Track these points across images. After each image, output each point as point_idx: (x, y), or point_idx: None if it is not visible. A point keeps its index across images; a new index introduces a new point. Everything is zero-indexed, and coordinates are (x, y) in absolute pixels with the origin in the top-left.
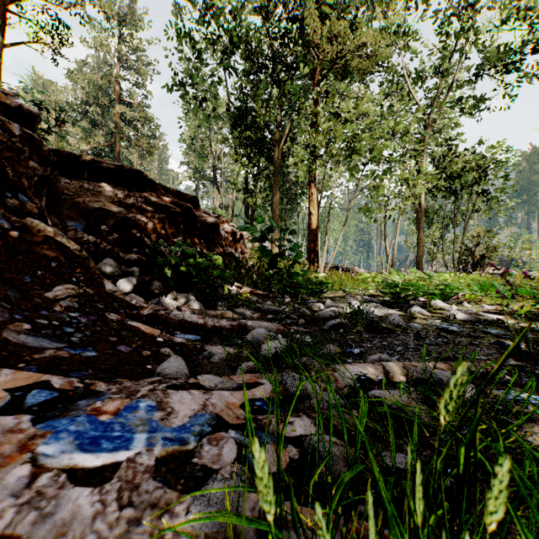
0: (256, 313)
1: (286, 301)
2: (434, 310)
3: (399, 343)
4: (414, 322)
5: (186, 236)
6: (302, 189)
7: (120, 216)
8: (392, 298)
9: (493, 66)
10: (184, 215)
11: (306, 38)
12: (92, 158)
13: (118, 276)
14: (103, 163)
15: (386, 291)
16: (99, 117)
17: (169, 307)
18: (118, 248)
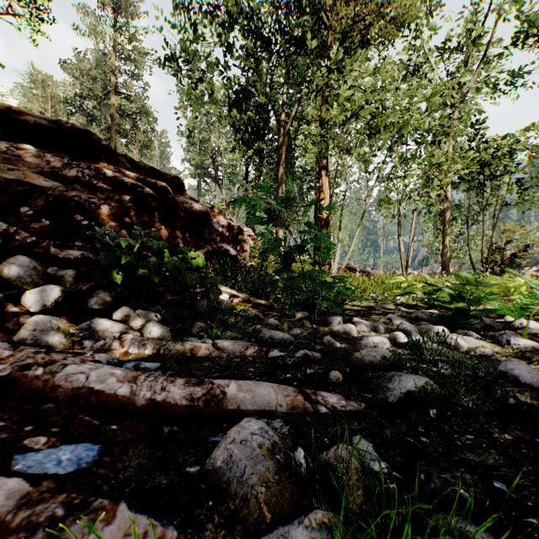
0: (251, 347)
1: (298, 317)
2: (534, 337)
3: None
4: None
5: (163, 227)
6: (309, 182)
7: (53, 194)
8: (454, 314)
9: (533, 35)
10: (160, 198)
11: (316, 3)
12: (7, 106)
13: (31, 284)
14: (27, 116)
15: (451, 306)
16: (99, 113)
17: (106, 337)
18: (48, 240)
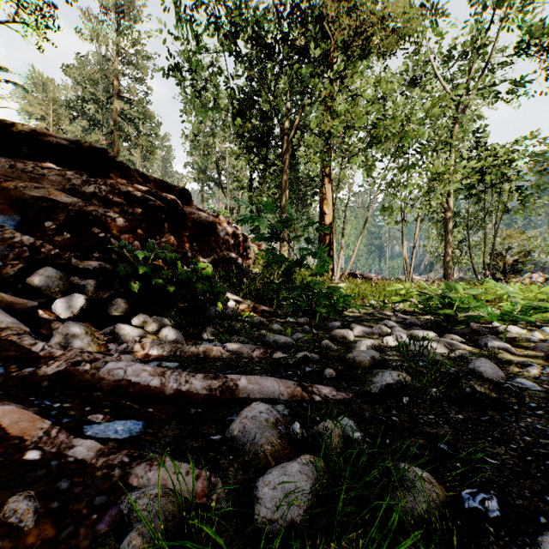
0: (257, 349)
1: (300, 322)
2: (513, 340)
3: (544, 447)
4: (510, 370)
5: (172, 237)
6: (313, 188)
7: (73, 210)
8: (444, 320)
9: (532, 45)
10: (169, 210)
11: (320, 13)
12: (32, 129)
13: (58, 293)
14: (49, 137)
15: (440, 312)
16: (100, 116)
17: (128, 341)
18: (70, 252)
